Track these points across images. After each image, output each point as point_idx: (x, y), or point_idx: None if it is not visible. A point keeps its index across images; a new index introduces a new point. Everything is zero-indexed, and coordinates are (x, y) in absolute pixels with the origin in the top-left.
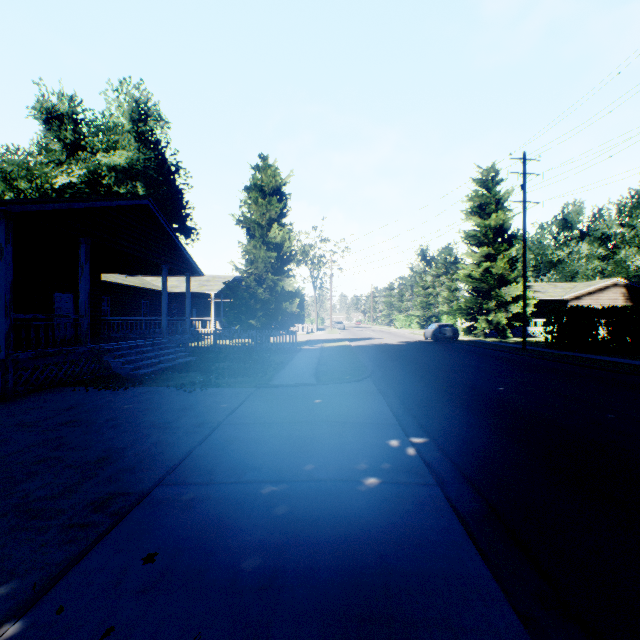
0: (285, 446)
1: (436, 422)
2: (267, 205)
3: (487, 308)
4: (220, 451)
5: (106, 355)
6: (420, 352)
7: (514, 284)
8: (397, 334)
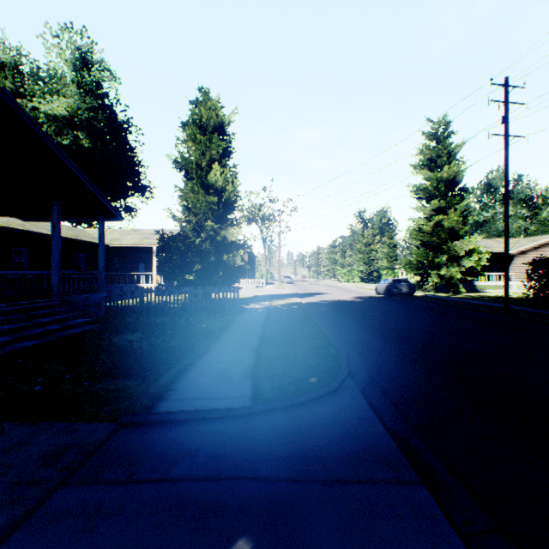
0: None
1: None
2: (206, 142)
3: (438, 262)
4: None
5: None
6: (387, 313)
7: (467, 238)
8: (344, 288)
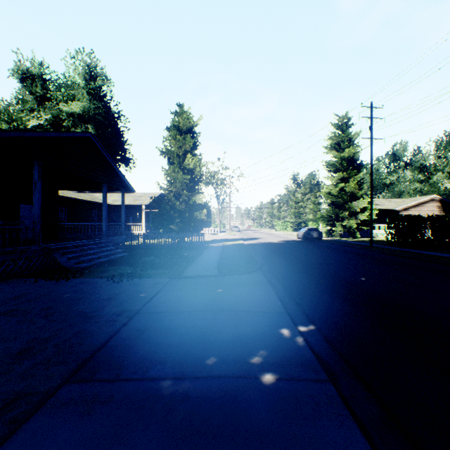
0: (190, 336)
1: (317, 310)
2: (183, 140)
3: (342, 216)
4: (132, 342)
5: (55, 252)
6: (295, 249)
7: (361, 199)
8: (277, 235)
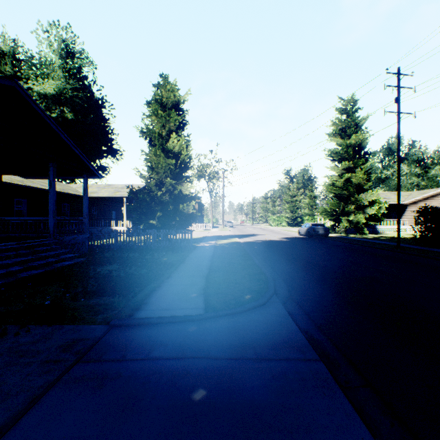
0: None
1: None
2: (166, 116)
3: (347, 210)
4: None
5: None
6: (306, 250)
7: (370, 191)
8: (274, 231)
